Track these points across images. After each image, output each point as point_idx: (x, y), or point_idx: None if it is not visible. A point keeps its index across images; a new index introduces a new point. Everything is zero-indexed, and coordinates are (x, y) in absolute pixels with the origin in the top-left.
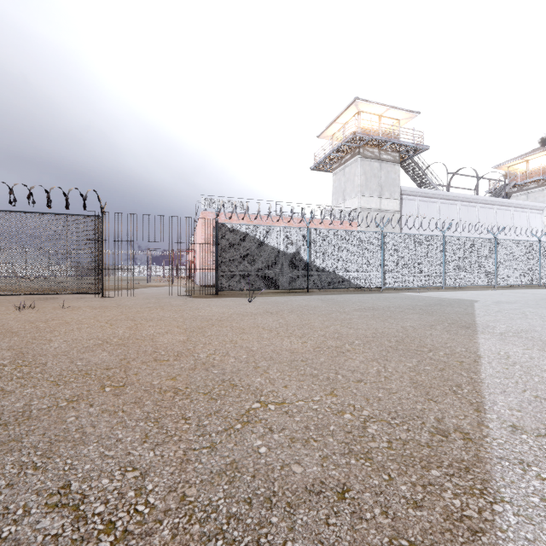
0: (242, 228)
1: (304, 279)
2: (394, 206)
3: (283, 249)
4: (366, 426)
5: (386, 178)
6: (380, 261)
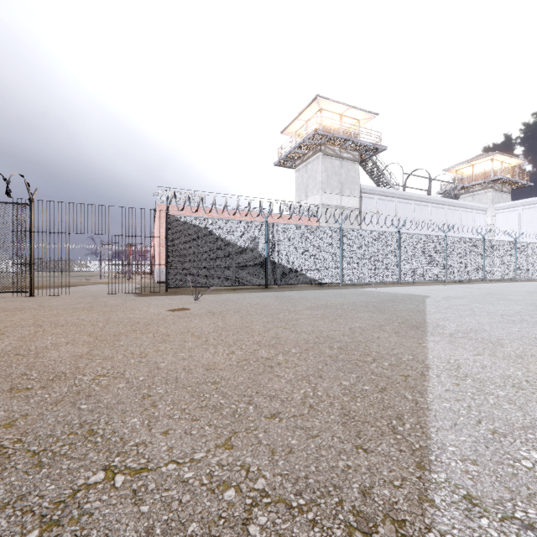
0: (196, 221)
1: (263, 275)
2: (354, 204)
3: (240, 244)
4: (249, 519)
5: (346, 176)
6: (339, 257)
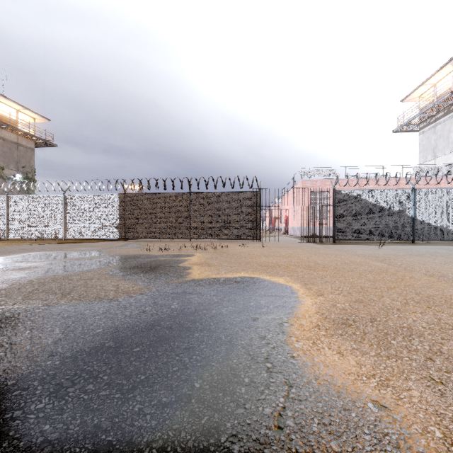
0: (353, 192)
1: (410, 232)
2: None
3: (389, 207)
4: None
5: None
6: None
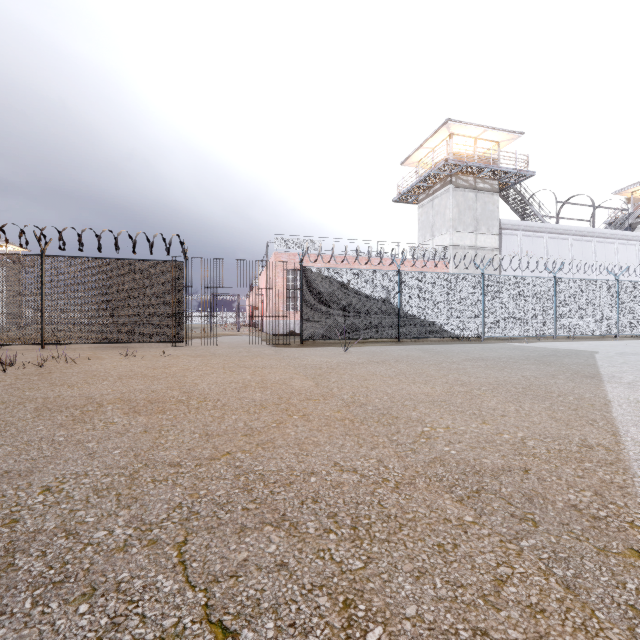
0: (328, 272)
1: (395, 327)
2: (492, 243)
3: (372, 294)
4: (525, 442)
5: (482, 210)
6: (480, 307)
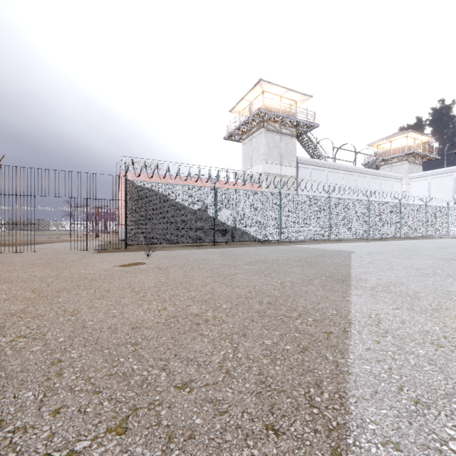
0: (151, 185)
1: (211, 233)
2: (292, 173)
3: (191, 206)
4: None
5: (285, 149)
6: (278, 218)
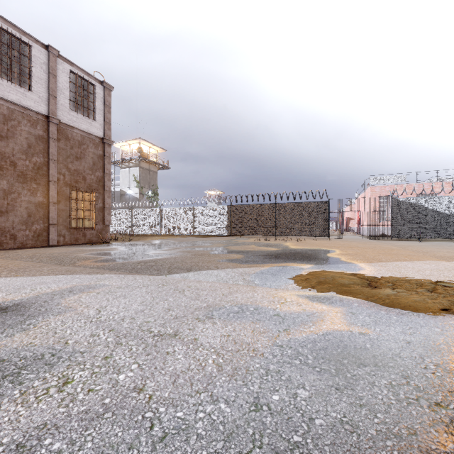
0: (410, 200)
1: None
2: None
3: (444, 211)
4: None
5: None
6: None
